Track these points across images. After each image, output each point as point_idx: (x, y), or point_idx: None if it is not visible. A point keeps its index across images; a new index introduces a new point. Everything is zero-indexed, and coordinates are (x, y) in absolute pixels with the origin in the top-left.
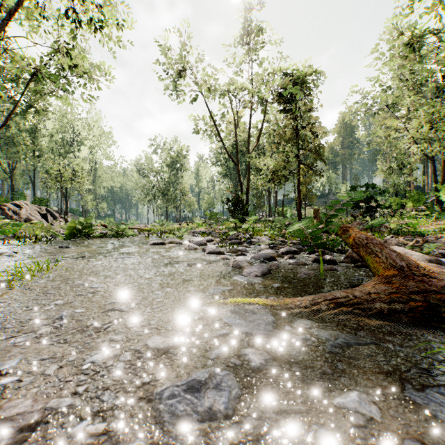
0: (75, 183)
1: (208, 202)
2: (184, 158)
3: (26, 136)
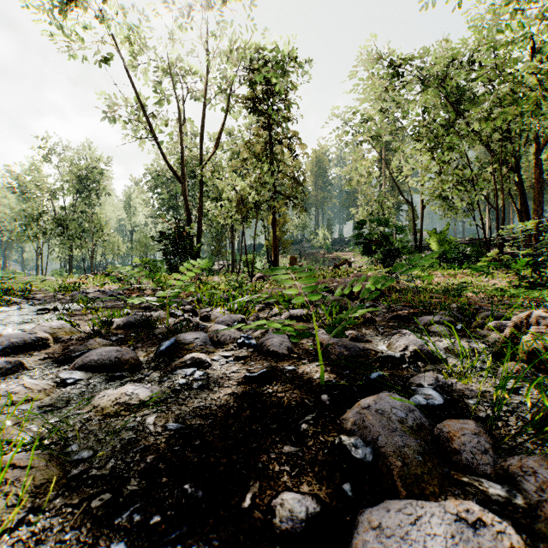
0: None
1: (143, 244)
2: (101, 173)
3: None
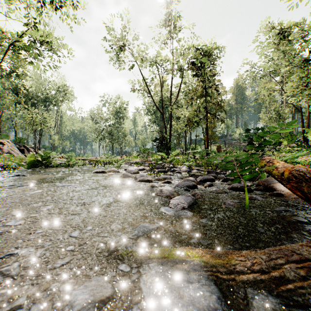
0: (44, 127)
1: (142, 141)
2: (125, 109)
3: (9, 93)
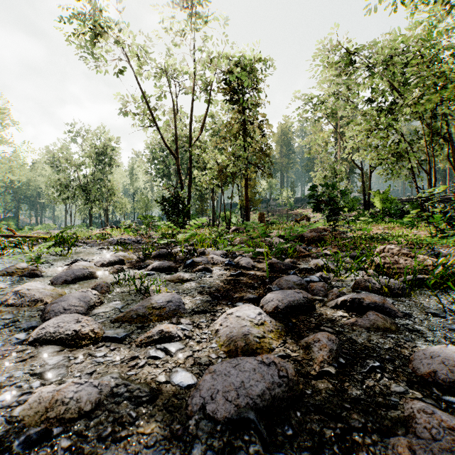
0: None
1: (144, 204)
2: (113, 150)
3: None
